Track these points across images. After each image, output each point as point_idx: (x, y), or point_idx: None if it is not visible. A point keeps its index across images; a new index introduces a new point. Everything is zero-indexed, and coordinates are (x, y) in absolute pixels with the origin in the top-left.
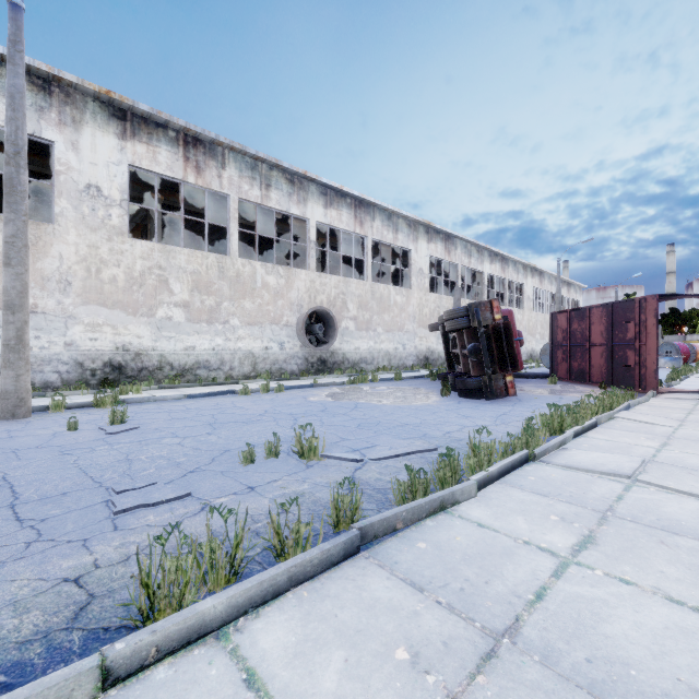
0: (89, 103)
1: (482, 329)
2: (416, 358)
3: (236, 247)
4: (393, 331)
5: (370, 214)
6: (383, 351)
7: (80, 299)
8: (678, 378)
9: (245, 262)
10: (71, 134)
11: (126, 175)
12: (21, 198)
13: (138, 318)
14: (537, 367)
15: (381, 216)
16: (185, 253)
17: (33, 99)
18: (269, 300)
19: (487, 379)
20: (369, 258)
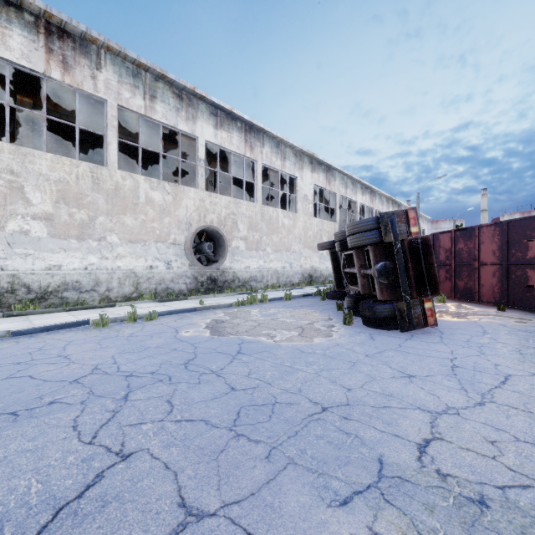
0: None
1: (399, 244)
2: (302, 276)
3: (114, 157)
4: (281, 251)
5: (260, 140)
6: (272, 269)
7: None
8: None
9: (125, 175)
10: None
11: None
12: None
13: None
14: None
15: (270, 143)
16: (47, 159)
17: None
18: (154, 217)
19: (405, 307)
20: (259, 181)
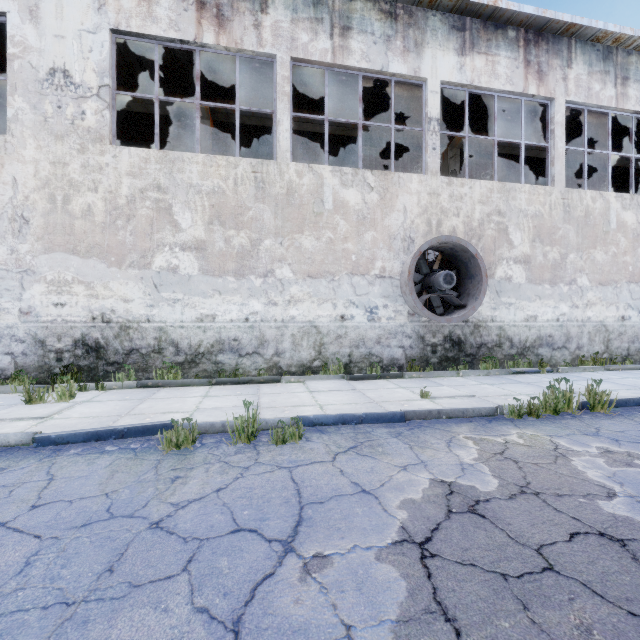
0: None
1: None
2: None
3: (286, 143)
4: (616, 283)
5: (561, 54)
6: (592, 322)
7: (41, 244)
8: None
9: (302, 168)
10: None
11: (106, 47)
12: None
13: (124, 270)
14: None
15: (587, 55)
16: (198, 162)
17: None
18: (347, 233)
19: None
20: (558, 140)
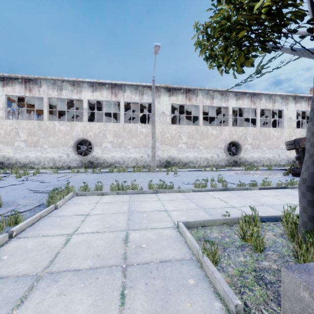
0: (162, 89)
1: (300, 149)
2: (287, 161)
3: (201, 122)
4: (272, 148)
5: (259, 98)
6: (266, 157)
7: (160, 143)
8: None
9: (204, 127)
10: (158, 99)
11: (170, 107)
12: (154, 123)
13: (173, 148)
14: None
15: (265, 97)
16: (185, 127)
17: (150, 93)
18: (213, 139)
19: None
20: (258, 117)
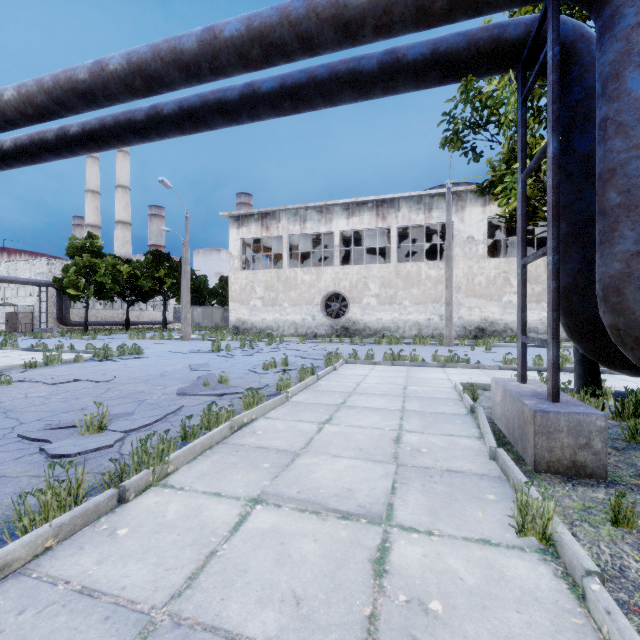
0: (468, 195)
1: None
2: None
3: None
4: None
5: None
6: None
7: (464, 295)
8: None
9: None
10: (460, 215)
11: (485, 225)
12: (450, 262)
13: (492, 302)
14: None
15: None
16: None
17: (445, 206)
18: None
19: None
20: None
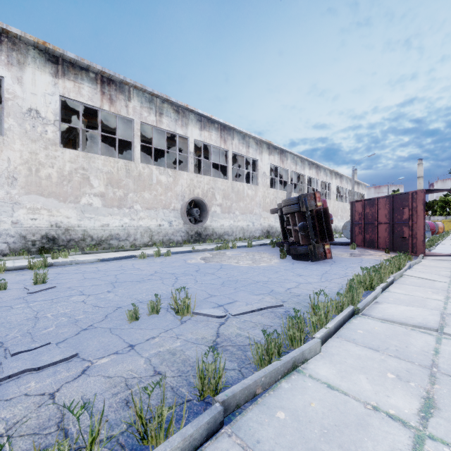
0: (30, 50)
1: (308, 212)
2: (261, 232)
3: (138, 155)
4: (246, 213)
5: (231, 135)
6: (240, 227)
7: (23, 190)
8: (433, 245)
9: (144, 166)
10: (17, 72)
11: (58, 103)
12: None
13: (67, 204)
14: (340, 237)
15: (238, 137)
16: (101, 159)
17: None
18: (161, 192)
19: (312, 247)
20: (230, 164)
